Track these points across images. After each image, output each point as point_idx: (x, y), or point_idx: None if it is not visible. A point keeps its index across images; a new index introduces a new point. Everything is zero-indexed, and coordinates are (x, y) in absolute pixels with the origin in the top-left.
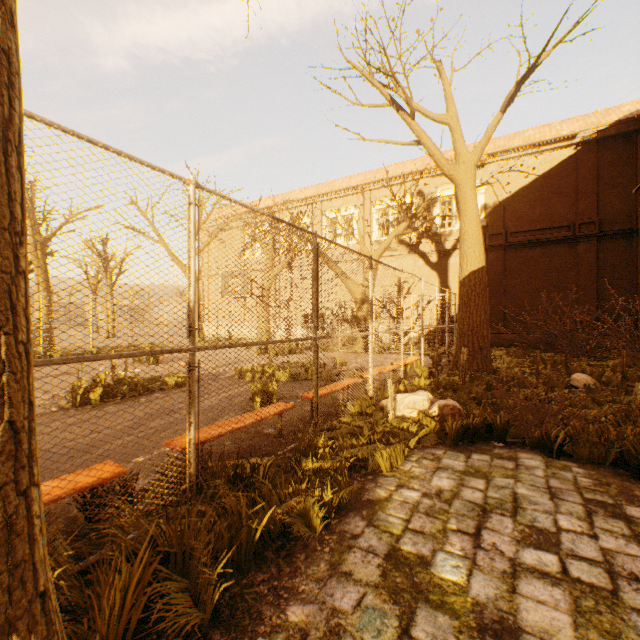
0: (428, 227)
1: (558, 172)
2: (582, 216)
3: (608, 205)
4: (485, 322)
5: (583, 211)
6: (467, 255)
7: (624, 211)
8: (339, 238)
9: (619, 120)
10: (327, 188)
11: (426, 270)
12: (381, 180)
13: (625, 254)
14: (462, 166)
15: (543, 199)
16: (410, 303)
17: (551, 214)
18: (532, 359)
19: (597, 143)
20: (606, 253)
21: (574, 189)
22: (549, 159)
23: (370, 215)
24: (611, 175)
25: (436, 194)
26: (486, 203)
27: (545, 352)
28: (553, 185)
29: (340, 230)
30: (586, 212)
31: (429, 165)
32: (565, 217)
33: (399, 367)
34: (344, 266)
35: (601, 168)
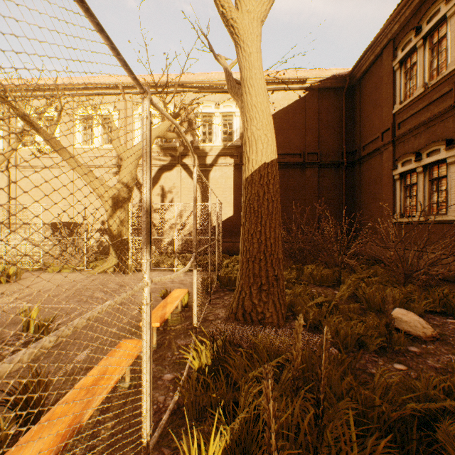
0: (191, 140)
1: (293, 109)
2: (309, 147)
3: (325, 141)
4: (280, 238)
5: (310, 143)
6: (257, 139)
7: (334, 147)
8: (96, 139)
9: (333, 76)
10: (81, 80)
11: (189, 181)
12: (143, 83)
13: (335, 180)
14: (247, 16)
15: (283, 129)
16: (174, 213)
17: (289, 143)
18: (296, 271)
19: (318, 92)
20: (324, 178)
21: (304, 125)
22: (287, 97)
23: (132, 119)
24: (327, 118)
25: (198, 109)
26: (241, 125)
27: (303, 263)
28: (290, 119)
29: (97, 131)
30: (312, 144)
31: (192, 78)
32: (298, 146)
33: (152, 327)
34: (102, 171)
35: (321, 112)
